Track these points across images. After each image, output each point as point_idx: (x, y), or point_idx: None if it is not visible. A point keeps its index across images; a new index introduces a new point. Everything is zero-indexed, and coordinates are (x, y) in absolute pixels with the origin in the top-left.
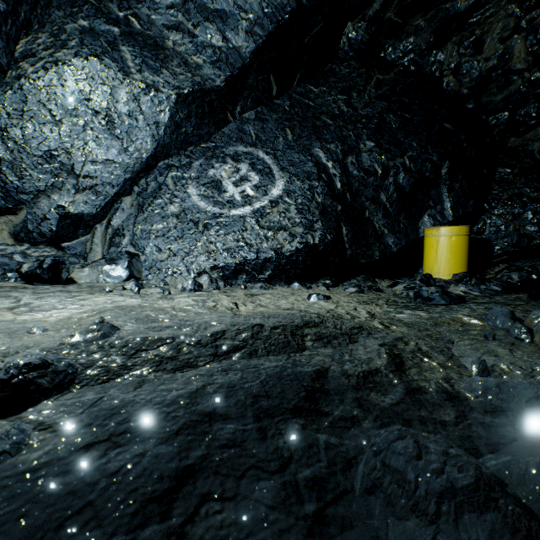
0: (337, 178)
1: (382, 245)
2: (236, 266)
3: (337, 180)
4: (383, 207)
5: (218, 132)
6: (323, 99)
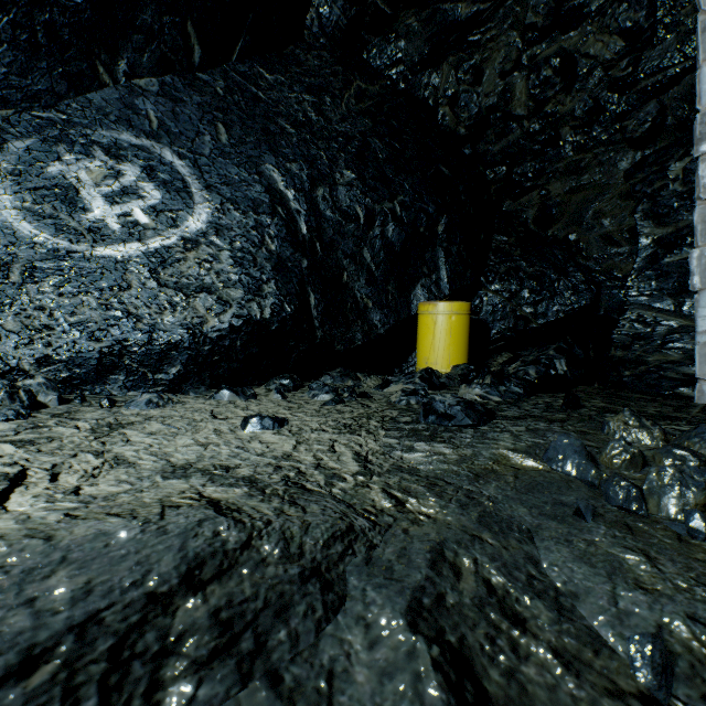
0: (303, 217)
1: (366, 323)
2: (102, 357)
3: (301, 221)
4: (367, 269)
5: (76, 96)
6: (281, 94)
